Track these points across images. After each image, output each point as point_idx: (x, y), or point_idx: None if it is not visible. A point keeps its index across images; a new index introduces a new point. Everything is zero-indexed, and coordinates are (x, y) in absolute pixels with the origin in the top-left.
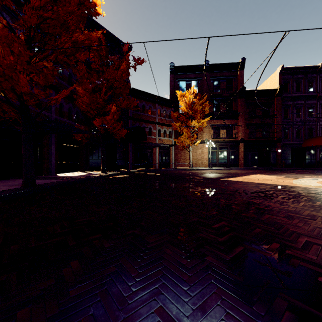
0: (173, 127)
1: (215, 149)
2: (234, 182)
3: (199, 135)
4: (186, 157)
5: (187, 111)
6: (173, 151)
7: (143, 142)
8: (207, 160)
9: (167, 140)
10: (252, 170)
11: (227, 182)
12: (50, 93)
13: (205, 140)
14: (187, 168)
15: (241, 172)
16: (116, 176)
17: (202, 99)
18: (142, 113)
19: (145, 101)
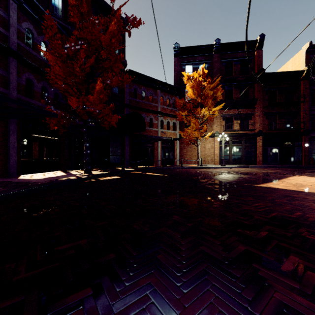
0: (178, 116)
1: (227, 144)
2: (295, 195)
3: (208, 127)
4: (193, 152)
5: (195, 98)
6: (178, 146)
7: (142, 134)
8: (218, 156)
9: (170, 133)
10: (277, 168)
11: (281, 194)
12: (8, 62)
13: (215, 133)
14: (195, 166)
15: (267, 171)
16: (102, 178)
17: (212, 83)
18: (141, 101)
19: (144, 86)
